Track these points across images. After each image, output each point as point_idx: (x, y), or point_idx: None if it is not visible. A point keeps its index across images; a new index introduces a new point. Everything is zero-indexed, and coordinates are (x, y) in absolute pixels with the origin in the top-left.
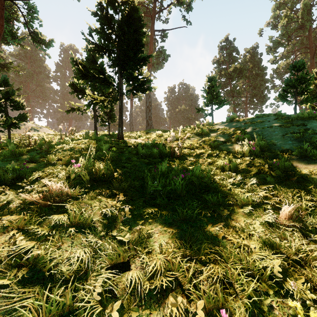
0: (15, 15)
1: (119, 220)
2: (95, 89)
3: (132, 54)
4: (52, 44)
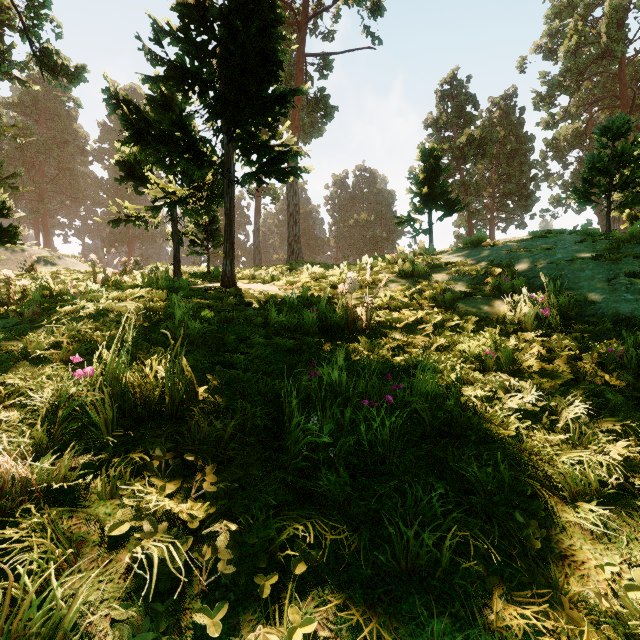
0: (6, 16)
1: (194, 586)
2: (168, 170)
3: (256, 87)
4: (83, 76)
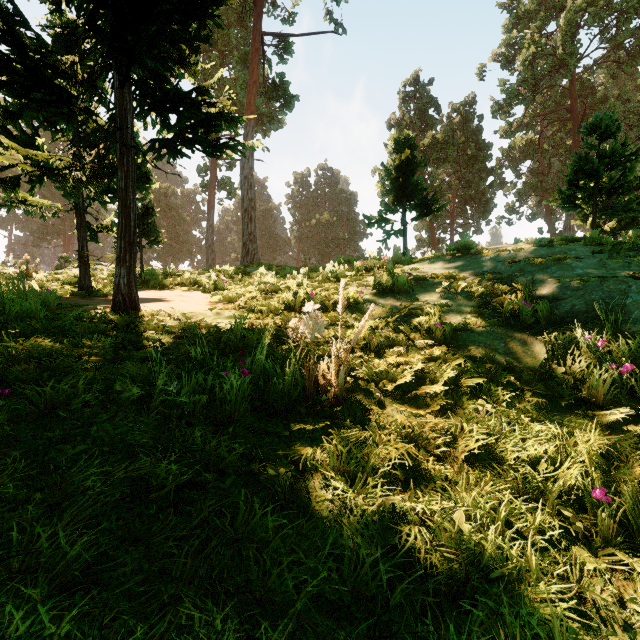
0: None
1: None
2: (8, 118)
3: None
4: None
